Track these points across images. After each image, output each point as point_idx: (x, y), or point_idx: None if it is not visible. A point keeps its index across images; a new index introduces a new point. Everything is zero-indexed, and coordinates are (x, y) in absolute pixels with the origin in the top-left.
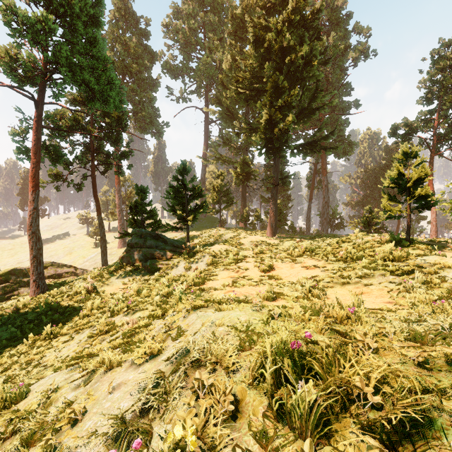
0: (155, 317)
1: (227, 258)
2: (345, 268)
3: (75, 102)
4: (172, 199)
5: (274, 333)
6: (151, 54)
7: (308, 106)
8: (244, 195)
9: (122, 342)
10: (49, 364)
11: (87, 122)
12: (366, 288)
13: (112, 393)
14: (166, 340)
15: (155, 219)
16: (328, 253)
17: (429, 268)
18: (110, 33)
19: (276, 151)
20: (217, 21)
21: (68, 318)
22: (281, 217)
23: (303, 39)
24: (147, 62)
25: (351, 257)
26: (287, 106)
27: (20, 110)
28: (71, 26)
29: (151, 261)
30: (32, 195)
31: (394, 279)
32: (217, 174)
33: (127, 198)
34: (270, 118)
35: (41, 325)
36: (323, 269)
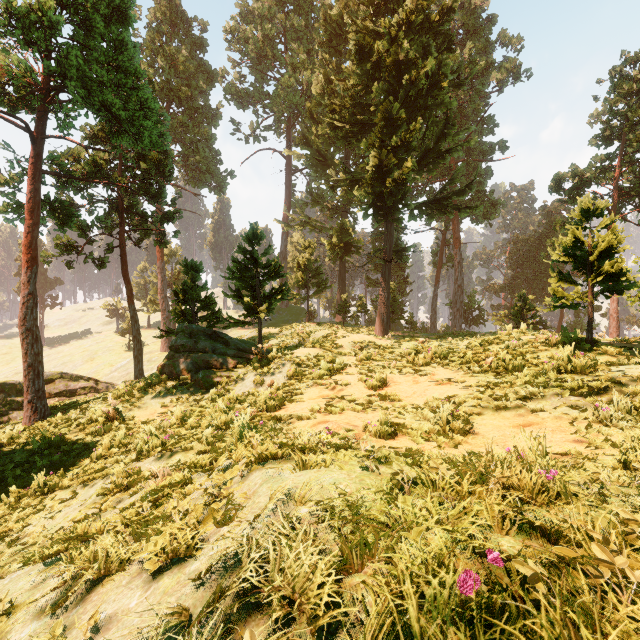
0: (198, 468)
1: (318, 367)
2: (498, 383)
3: (95, 138)
4: (237, 280)
5: (408, 530)
6: (209, 73)
7: (434, 147)
8: (343, 275)
9: (136, 518)
10: (30, 540)
11: (113, 168)
12: (533, 416)
13: (93, 639)
14: (206, 523)
15: (213, 310)
16: (468, 360)
17: (632, 385)
18: (149, 41)
19: (389, 212)
20: (303, 26)
21: (75, 459)
22: (395, 307)
23: (427, 49)
24: (202, 84)
25: (504, 366)
26: (405, 146)
27: (10, 147)
28: (85, 21)
29: (205, 372)
30: (27, 273)
31: (578, 402)
32: (304, 246)
33: (174, 279)
34: (381, 163)
35: (33, 471)
36: (462, 385)
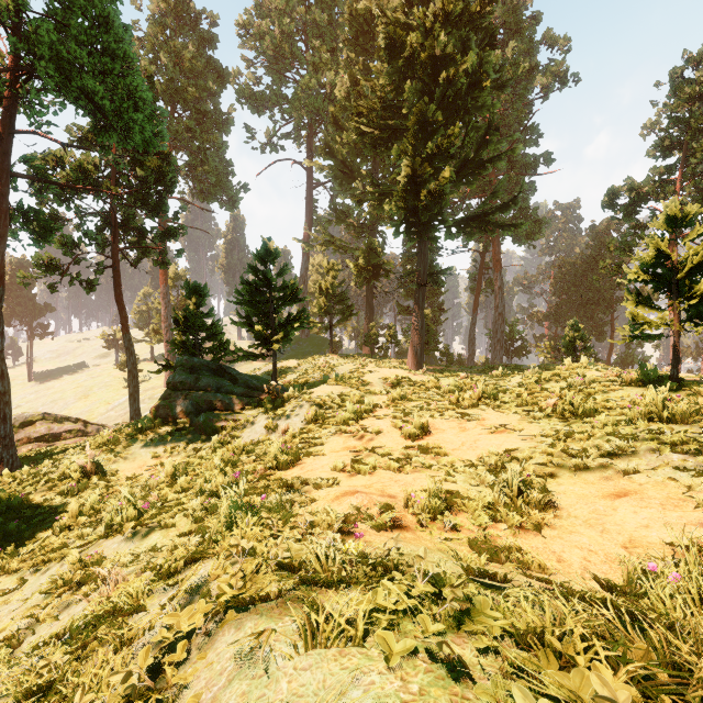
0: (163, 576)
1: (343, 408)
2: (571, 433)
3: (85, 141)
4: (247, 305)
5: None
6: (219, 72)
7: (475, 155)
8: (370, 302)
9: (34, 692)
10: None
11: (106, 177)
12: (626, 480)
13: None
14: None
15: (220, 341)
16: (524, 401)
17: None
18: (151, 35)
19: (423, 229)
20: (326, 21)
21: (35, 529)
22: (430, 337)
23: (467, 44)
24: (212, 84)
25: (573, 410)
26: (442, 154)
27: None
28: None
29: (207, 415)
30: None
31: (685, 462)
32: (327, 268)
33: (181, 306)
34: (414, 173)
35: None
36: (522, 433)
